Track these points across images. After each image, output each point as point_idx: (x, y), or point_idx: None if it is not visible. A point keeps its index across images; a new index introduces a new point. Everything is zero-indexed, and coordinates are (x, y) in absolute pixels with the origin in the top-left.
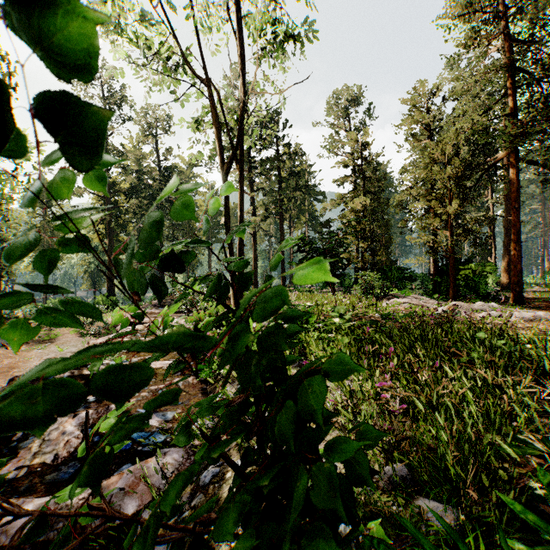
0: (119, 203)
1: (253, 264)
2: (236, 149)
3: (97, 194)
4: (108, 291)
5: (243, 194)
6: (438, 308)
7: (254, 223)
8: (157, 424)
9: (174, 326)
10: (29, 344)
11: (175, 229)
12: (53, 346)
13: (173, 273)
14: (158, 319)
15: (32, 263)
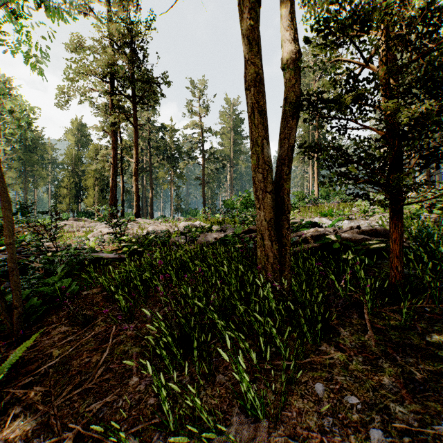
0: None
1: None
2: None
3: None
4: None
5: None
6: None
7: None
8: None
9: None
10: None
11: None
12: None
13: None
14: None
15: None
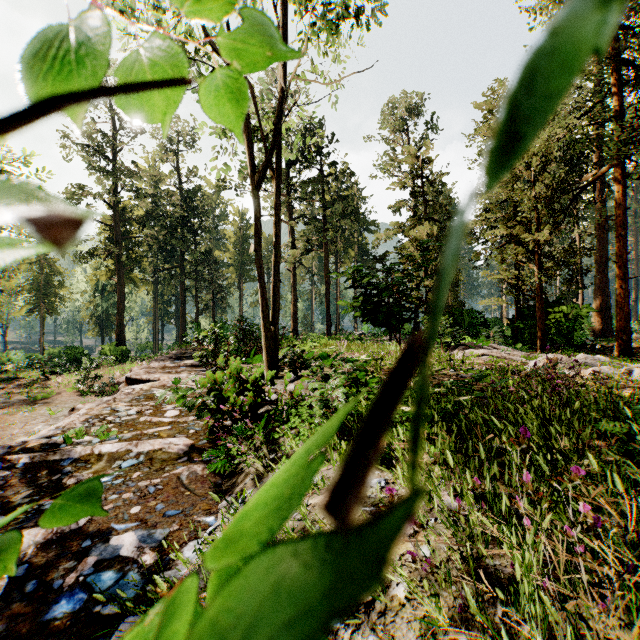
0: (132, 233)
1: (292, 306)
2: (269, 154)
3: (104, 222)
4: (117, 340)
5: (278, 215)
6: (529, 362)
7: (294, 257)
8: (136, 554)
9: (179, 390)
10: (15, 405)
11: (199, 265)
12: (44, 408)
13: (196, 318)
14: (171, 375)
15: (26, 305)
